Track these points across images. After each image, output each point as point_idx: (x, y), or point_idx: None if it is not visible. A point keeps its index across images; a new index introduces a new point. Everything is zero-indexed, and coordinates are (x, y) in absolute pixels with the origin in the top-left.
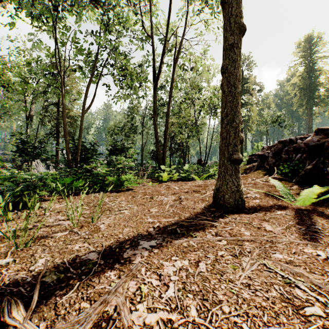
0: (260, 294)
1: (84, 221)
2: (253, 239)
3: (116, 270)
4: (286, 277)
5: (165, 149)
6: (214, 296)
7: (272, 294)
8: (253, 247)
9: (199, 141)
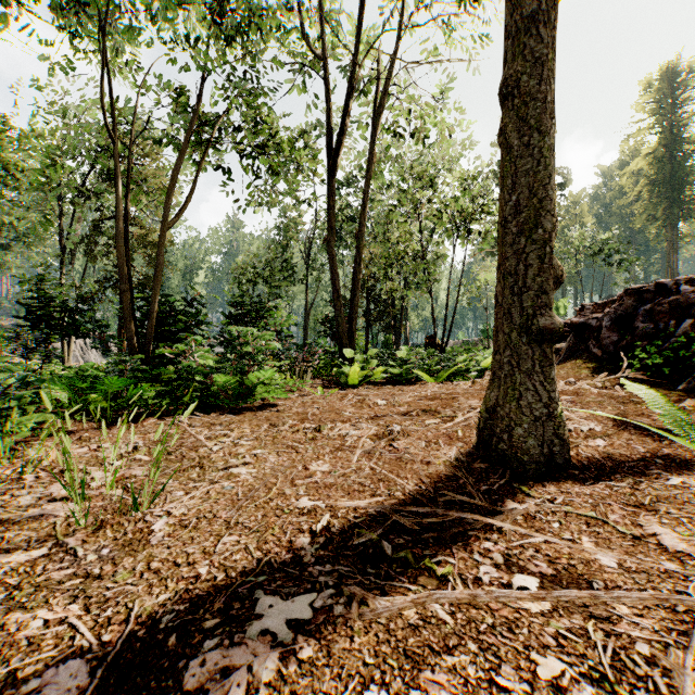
0: None
1: (116, 503)
2: (655, 602)
3: None
4: None
5: (354, 313)
6: None
7: None
8: (653, 629)
9: (431, 294)
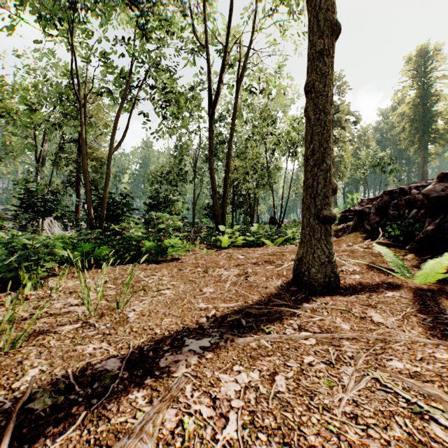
0: (375, 434)
1: (105, 306)
2: (357, 337)
3: (147, 388)
4: (413, 403)
5: (225, 203)
6: (301, 438)
7: (395, 434)
8: (356, 348)
9: (272, 191)
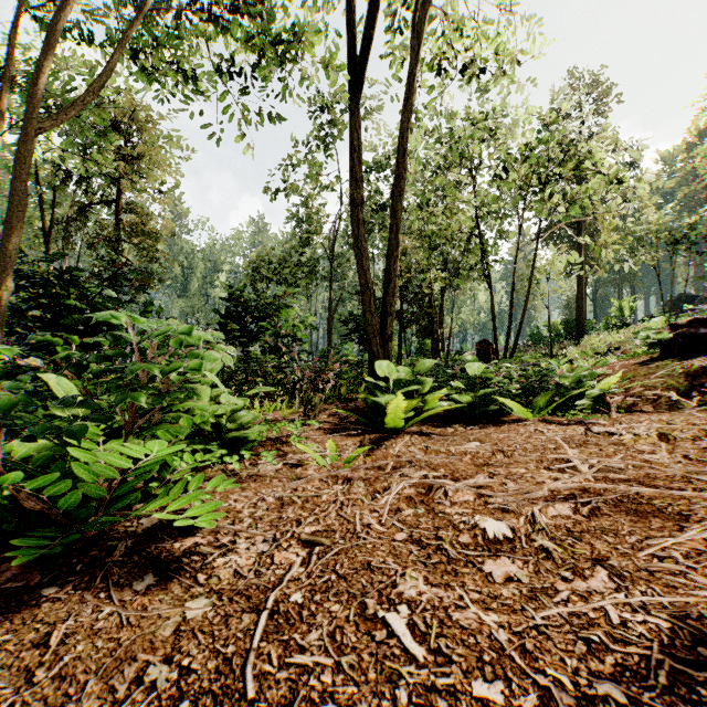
0: None
1: None
2: None
3: None
4: None
5: (390, 306)
6: None
7: None
8: None
9: (490, 285)
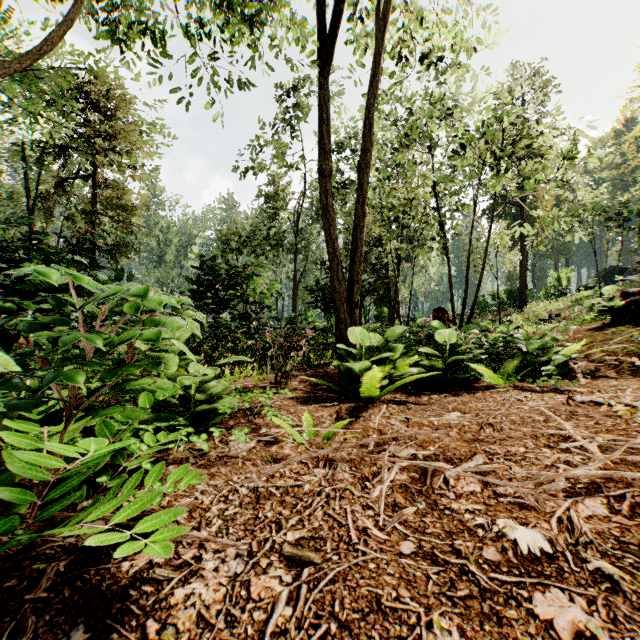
0: None
1: None
2: None
3: None
4: None
5: (357, 275)
6: None
7: None
8: None
9: (448, 256)
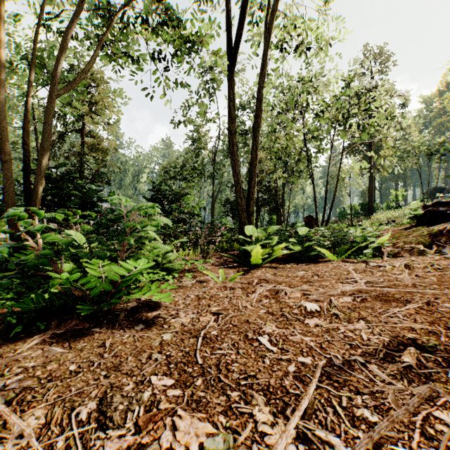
0: None
1: None
2: None
3: None
4: None
5: (252, 194)
6: None
7: None
8: None
9: (313, 181)
